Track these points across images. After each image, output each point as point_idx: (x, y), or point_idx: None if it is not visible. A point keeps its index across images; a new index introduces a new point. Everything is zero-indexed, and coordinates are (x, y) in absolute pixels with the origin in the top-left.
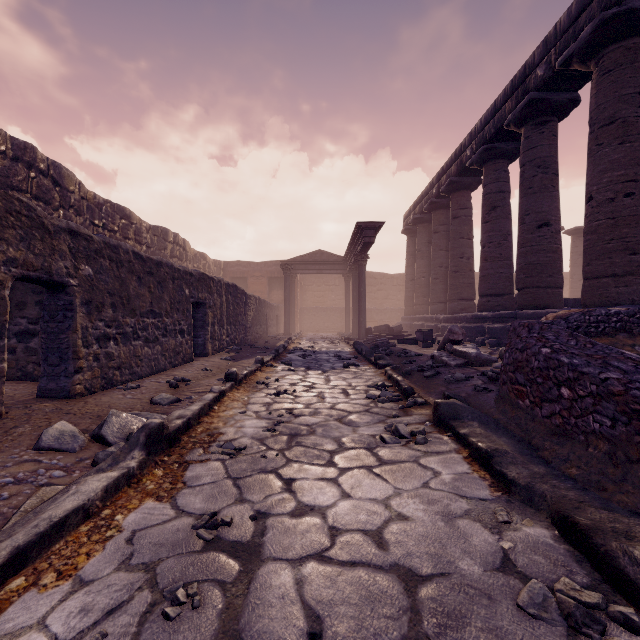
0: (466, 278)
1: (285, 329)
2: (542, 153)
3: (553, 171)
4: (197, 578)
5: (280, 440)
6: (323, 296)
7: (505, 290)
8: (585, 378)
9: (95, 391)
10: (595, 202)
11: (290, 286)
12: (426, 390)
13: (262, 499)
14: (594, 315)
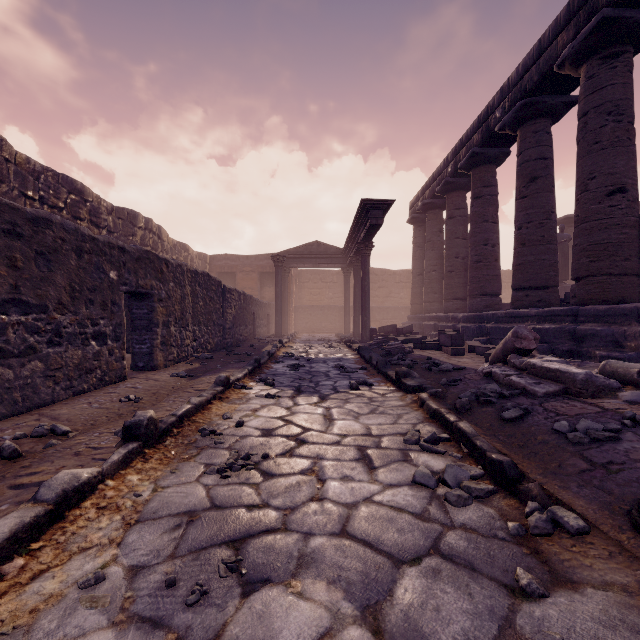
0: (491, 269)
1: (276, 330)
2: (614, 95)
3: (629, 119)
4: None
5: None
6: (320, 294)
7: (549, 281)
8: None
9: None
10: None
11: (283, 281)
12: (538, 463)
13: None
14: None
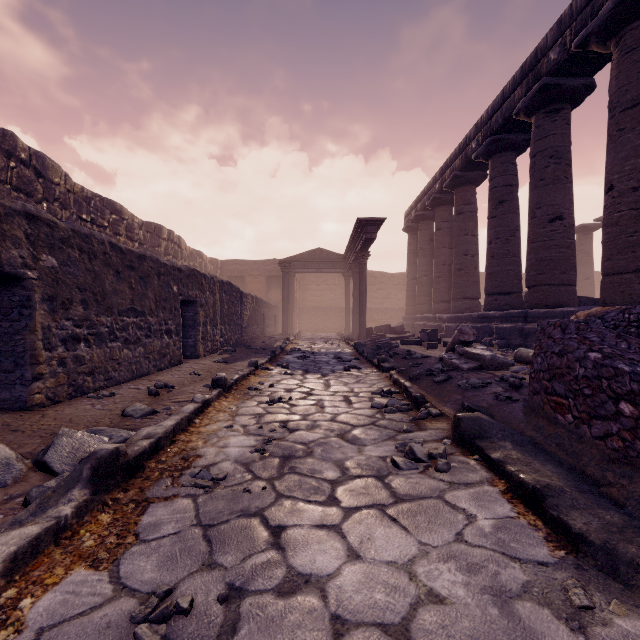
0: (471, 276)
1: (283, 329)
2: (554, 142)
3: (566, 161)
4: None
5: (270, 465)
6: (322, 295)
7: (513, 288)
8: None
9: (60, 400)
10: (616, 192)
11: (289, 285)
12: (439, 398)
13: (239, 563)
14: (634, 313)
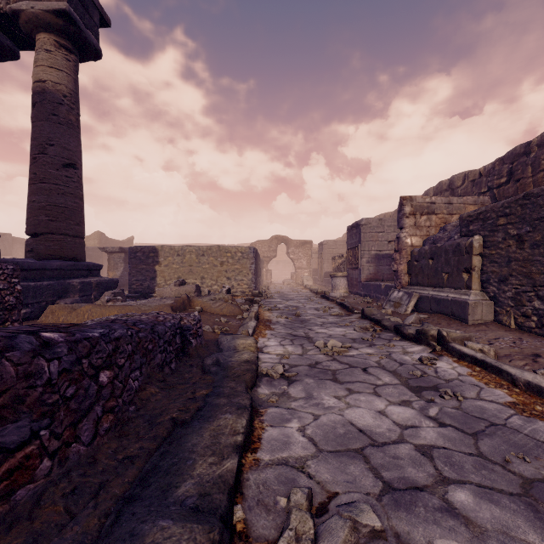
0: None
1: None
2: None
3: None
4: (421, 379)
5: None
6: None
7: None
8: (122, 342)
9: None
10: None
11: None
12: None
13: (442, 408)
14: None
